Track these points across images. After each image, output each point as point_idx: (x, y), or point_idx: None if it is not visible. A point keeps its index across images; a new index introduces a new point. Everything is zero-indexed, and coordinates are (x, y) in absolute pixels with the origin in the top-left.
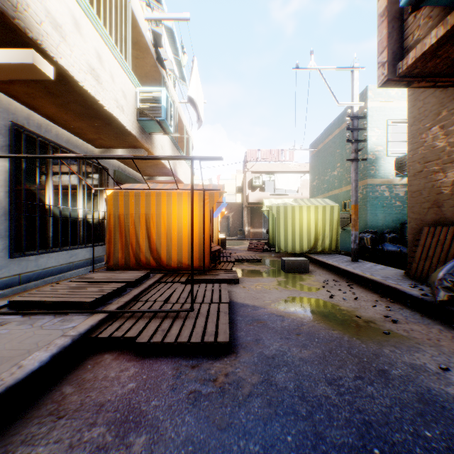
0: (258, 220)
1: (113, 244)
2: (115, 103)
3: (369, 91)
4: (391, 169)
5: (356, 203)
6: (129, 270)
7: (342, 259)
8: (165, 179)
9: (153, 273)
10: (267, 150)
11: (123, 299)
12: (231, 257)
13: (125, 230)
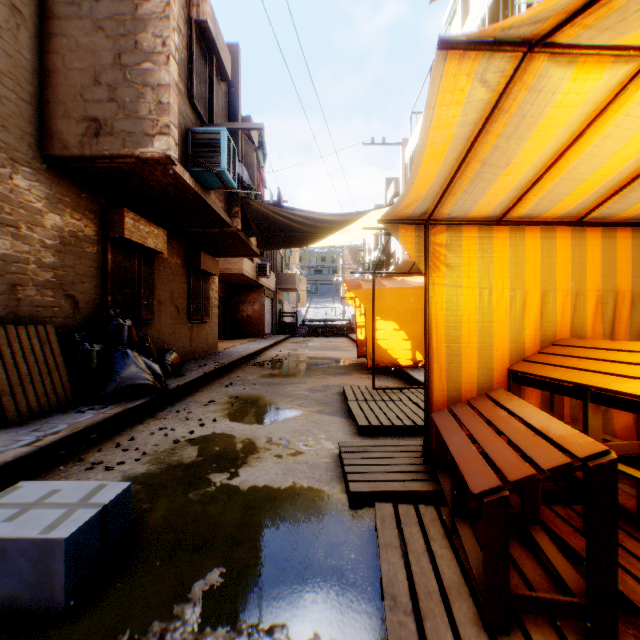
0: None
1: None
2: None
3: None
4: None
5: None
6: None
7: None
8: None
9: None
10: None
11: None
12: None
13: None
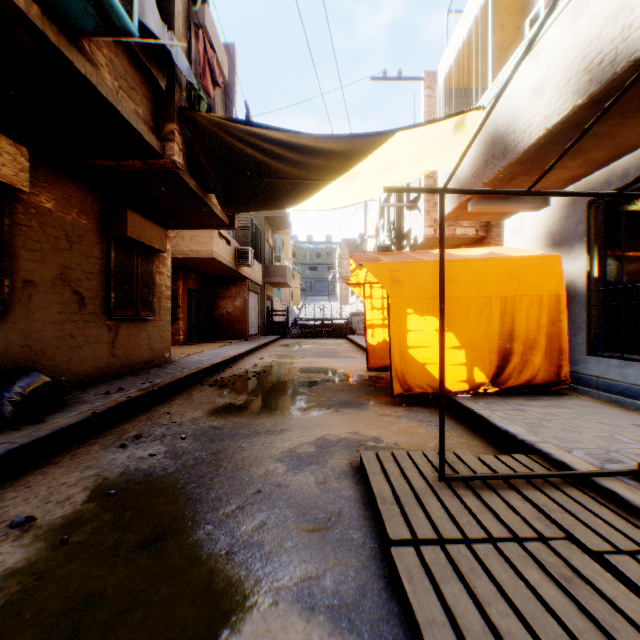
0: None
1: None
2: None
3: None
4: None
5: None
6: None
7: None
8: None
9: None
10: None
11: None
12: None
13: None
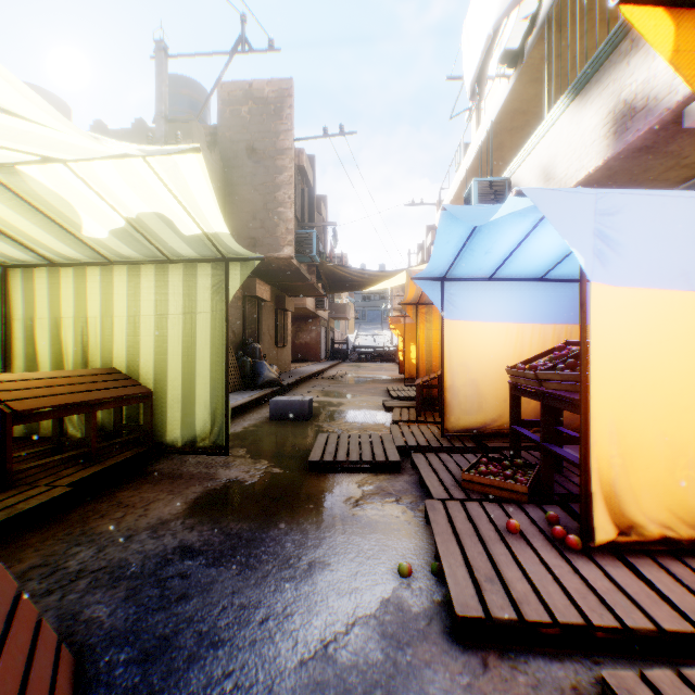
0: None
1: None
2: None
3: None
4: None
5: None
6: None
7: None
8: None
9: None
10: None
11: None
12: (404, 443)
13: None
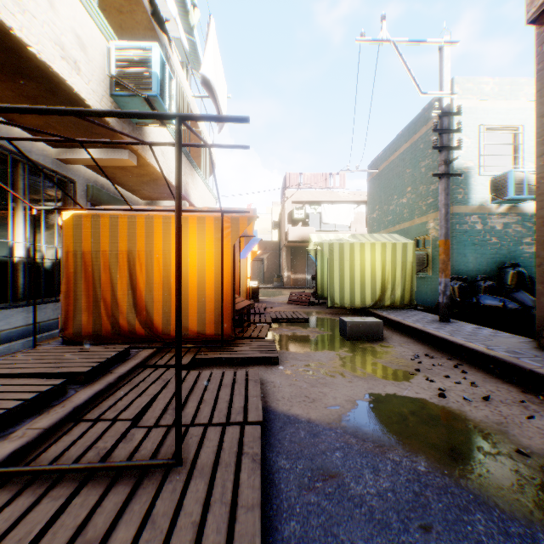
0: (300, 263)
1: (74, 300)
2: (57, 49)
3: (456, 85)
4: (485, 192)
5: (446, 237)
6: (101, 342)
7: (424, 317)
8: (173, 204)
9: (138, 348)
10: (312, 174)
11: (43, 421)
12: (266, 314)
13: (94, 276)
